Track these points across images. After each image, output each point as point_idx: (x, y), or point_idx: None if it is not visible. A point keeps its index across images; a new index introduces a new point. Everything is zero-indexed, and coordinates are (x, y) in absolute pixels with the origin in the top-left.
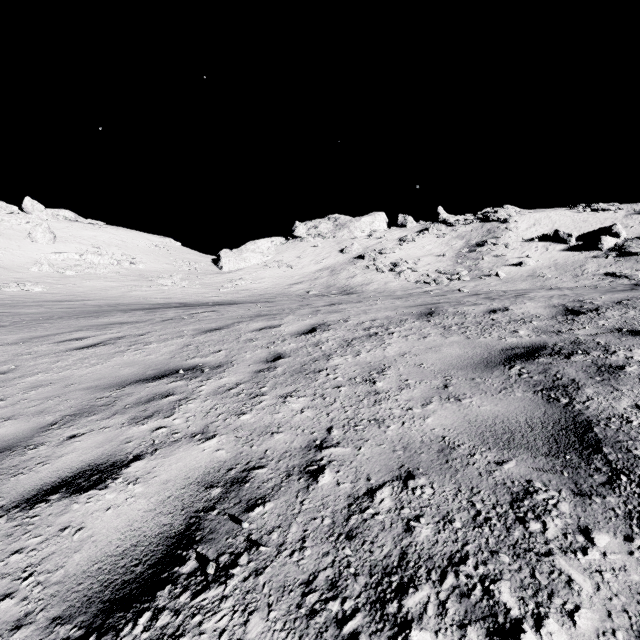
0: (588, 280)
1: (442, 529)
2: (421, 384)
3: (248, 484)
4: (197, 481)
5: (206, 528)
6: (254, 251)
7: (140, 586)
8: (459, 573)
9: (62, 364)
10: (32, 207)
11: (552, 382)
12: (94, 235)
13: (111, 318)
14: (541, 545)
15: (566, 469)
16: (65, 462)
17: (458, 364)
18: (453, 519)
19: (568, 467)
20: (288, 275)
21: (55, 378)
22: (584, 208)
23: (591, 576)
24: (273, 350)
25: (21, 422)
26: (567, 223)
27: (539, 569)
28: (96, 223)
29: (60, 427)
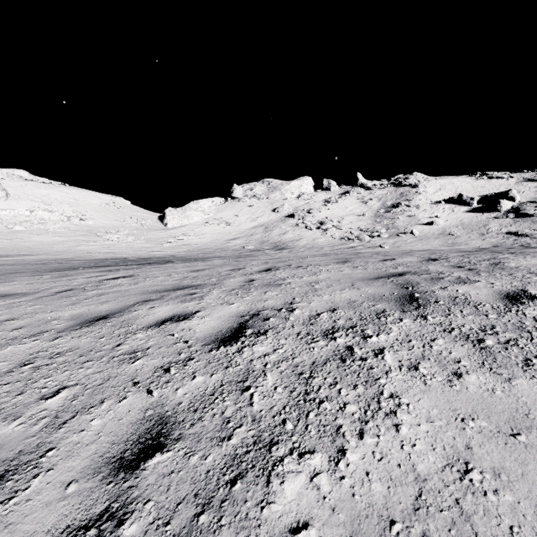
0: (494, 238)
1: None
2: None
3: None
4: None
5: None
6: (196, 210)
7: None
8: None
9: None
10: None
11: None
12: (47, 193)
13: (3, 286)
14: None
15: None
16: None
17: None
18: None
19: None
20: (226, 231)
21: None
22: (481, 176)
23: None
24: (155, 400)
25: None
26: (468, 188)
27: None
28: (50, 182)
29: None
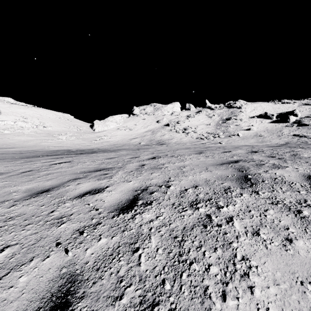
0: (286, 138)
1: None
2: None
3: None
4: None
5: None
6: (112, 121)
7: None
8: None
9: None
10: None
11: None
12: (24, 111)
13: None
14: None
15: None
16: None
17: None
18: None
19: None
20: (129, 134)
21: None
22: (277, 102)
23: None
24: (69, 259)
25: None
26: (270, 109)
27: None
28: (26, 105)
29: None
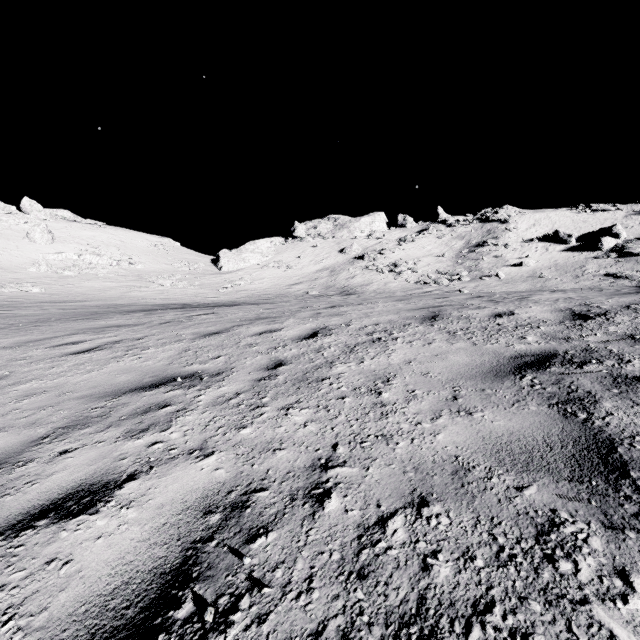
0: (588, 281)
1: (463, 568)
2: (429, 395)
3: (249, 510)
4: (195, 505)
5: (204, 562)
6: (253, 251)
7: (131, 634)
8: (486, 625)
9: (57, 370)
10: (30, 207)
11: (567, 394)
12: (93, 235)
13: (109, 320)
14: (575, 590)
15: (593, 497)
16: (55, 482)
17: (466, 373)
18: (474, 556)
19: (595, 494)
20: (287, 275)
21: (49, 386)
22: (584, 208)
23: (636, 631)
24: (274, 356)
25: (11, 435)
26: (567, 223)
27: (576, 621)
28: (95, 223)
29: (51, 441)
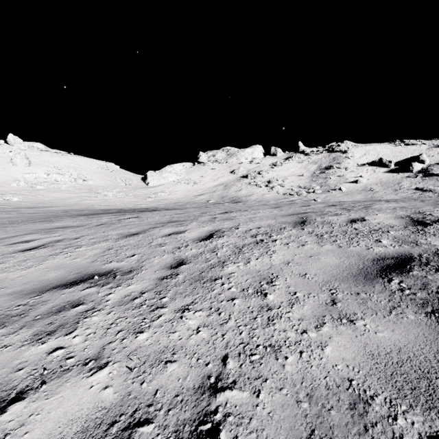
0: (404, 193)
1: None
2: (309, 298)
3: None
4: None
5: None
6: (171, 172)
7: None
8: None
9: (3, 266)
10: (14, 141)
11: (438, 301)
12: (58, 160)
13: (59, 222)
14: None
15: None
16: None
17: (339, 275)
18: None
19: None
20: (194, 189)
21: None
22: (399, 143)
23: None
24: (177, 255)
25: None
26: (388, 153)
27: None
28: (59, 152)
29: None
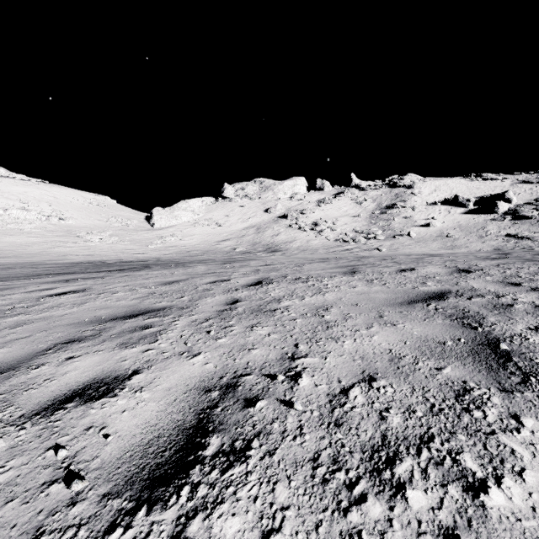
0: (493, 241)
1: None
2: None
3: None
4: None
5: None
6: (185, 209)
7: None
8: None
9: None
10: None
11: None
12: (24, 191)
13: None
14: None
15: None
16: None
17: None
18: None
19: None
20: (217, 232)
21: None
22: (475, 177)
23: None
24: None
25: None
26: (463, 190)
27: None
28: (28, 179)
29: None
